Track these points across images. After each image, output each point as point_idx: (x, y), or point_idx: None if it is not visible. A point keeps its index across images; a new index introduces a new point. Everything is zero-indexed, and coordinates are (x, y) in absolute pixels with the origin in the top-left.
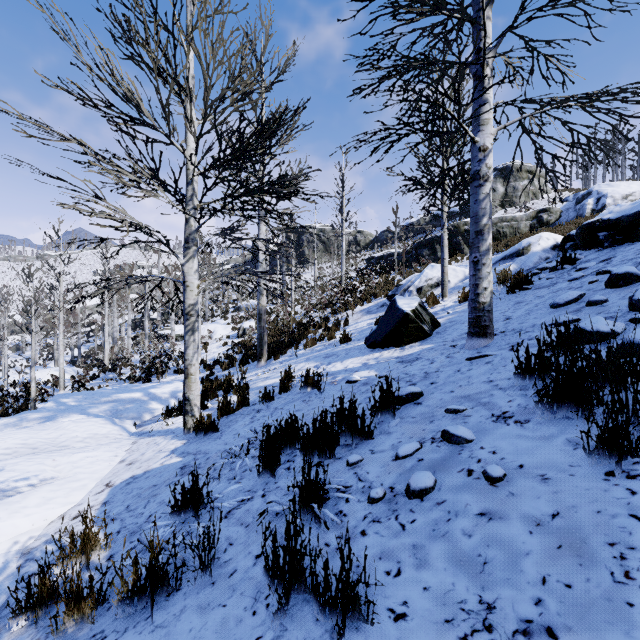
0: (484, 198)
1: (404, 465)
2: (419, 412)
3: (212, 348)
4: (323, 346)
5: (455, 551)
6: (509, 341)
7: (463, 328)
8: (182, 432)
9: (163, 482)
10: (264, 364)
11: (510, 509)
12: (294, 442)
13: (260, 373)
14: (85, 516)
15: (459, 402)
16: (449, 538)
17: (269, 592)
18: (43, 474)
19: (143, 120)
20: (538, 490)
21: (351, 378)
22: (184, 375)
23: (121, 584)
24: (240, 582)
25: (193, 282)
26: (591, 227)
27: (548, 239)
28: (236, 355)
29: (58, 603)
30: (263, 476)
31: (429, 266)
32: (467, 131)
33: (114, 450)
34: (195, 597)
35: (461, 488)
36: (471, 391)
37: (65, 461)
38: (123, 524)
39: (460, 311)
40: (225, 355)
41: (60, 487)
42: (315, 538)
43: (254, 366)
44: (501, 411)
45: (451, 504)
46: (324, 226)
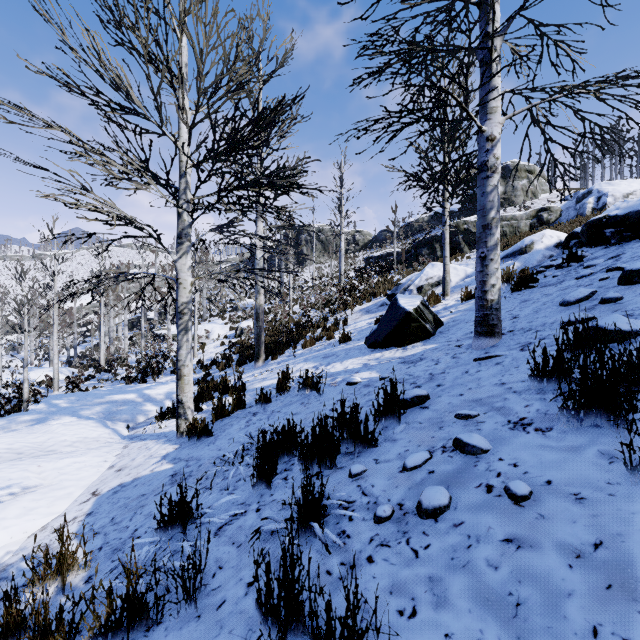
0: (492, 190)
1: (413, 478)
2: (426, 417)
3: (209, 348)
4: (322, 346)
5: (480, 587)
6: (519, 341)
7: (468, 327)
8: (175, 436)
9: (152, 491)
10: (261, 364)
11: (542, 535)
12: (292, 449)
13: (257, 374)
14: (61, 533)
15: (470, 406)
16: (471, 570)
17: (262, 631)
18: (26, 482)
19: (133, 109)
20: (573, 512)
21: (352, 379)
22: (177, 376)
23: (92, 619)
24: (229, 616)
25: (186, 279)
26: (597, 224)
27: (551, 237)
28: (233, 355)
29: (27, 634)
30: (258, 487)
31: (429, 265)
32: (474, 119)
33: (104, 455)
34: (177, 634)
35: (481, 507)
36: (482, 394)
37: (51, 467)
38: (106, 539)
39: (463, 310)
40: (222, 355)
41: (43, 496)
42: (315, 564)
43: (251, 366)
44: (518, 417)
45: (470, 527)
46: (322, 226)
